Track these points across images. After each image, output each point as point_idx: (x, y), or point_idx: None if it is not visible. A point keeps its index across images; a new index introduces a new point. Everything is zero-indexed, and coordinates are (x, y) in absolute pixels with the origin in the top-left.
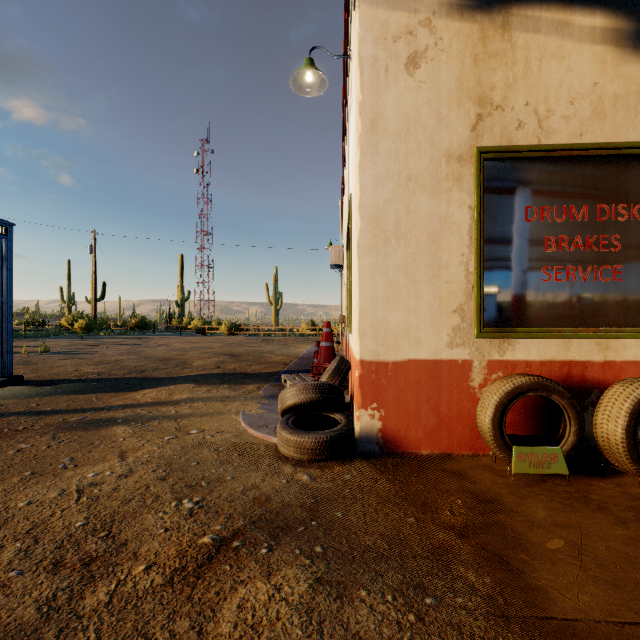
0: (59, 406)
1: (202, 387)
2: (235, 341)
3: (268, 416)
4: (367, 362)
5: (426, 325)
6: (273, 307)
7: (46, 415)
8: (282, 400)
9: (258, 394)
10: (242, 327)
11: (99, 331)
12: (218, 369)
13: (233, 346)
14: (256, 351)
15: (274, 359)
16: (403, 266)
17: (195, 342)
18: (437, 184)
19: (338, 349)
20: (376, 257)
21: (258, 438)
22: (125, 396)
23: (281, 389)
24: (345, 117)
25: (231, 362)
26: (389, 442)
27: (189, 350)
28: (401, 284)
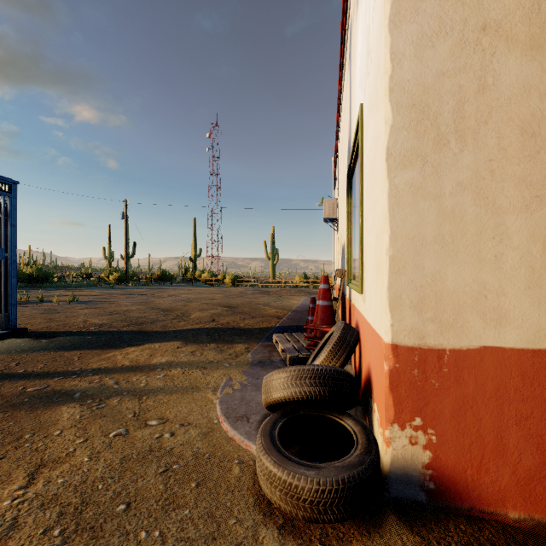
0: (35, 367)
1: (188, 346)
2: (235, 292)
3: (252, 397)
4: (404, 348)
5: (517, 287)
6: (270, 262)
7: (11, 380)
8: (266, 389)
9: (245, 359)
10: (243, 279)
11: (129, 282)
12: (212, 323)
13: (232, 297)
14: (252, 303)
15: (268, 312)
16: (471, 183)
17: (201, 293)
18: (539, 31)
19: (335, 307)
20: (420, 171)
21: (233, 442)
22: (107, 355)
23: (272, 352)
24: (343, 48)
25: (226, 315)
26: (444, 488)
27: (193, 301)
28: (467, 215)
